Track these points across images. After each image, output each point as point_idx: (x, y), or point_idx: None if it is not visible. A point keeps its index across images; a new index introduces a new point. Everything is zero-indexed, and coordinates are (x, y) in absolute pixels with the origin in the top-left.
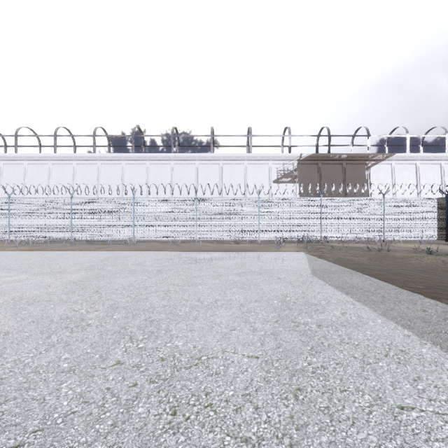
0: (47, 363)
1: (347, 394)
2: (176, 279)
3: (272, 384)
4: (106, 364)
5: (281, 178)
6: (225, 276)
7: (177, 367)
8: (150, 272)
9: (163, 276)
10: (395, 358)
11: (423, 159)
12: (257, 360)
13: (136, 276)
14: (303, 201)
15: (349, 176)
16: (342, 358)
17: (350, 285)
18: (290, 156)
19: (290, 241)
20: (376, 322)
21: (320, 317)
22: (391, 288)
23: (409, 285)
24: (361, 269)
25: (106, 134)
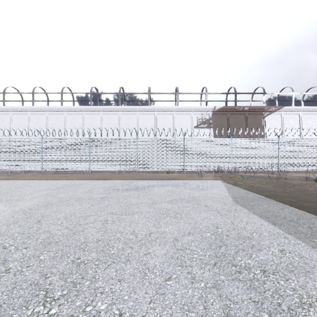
0: None
1: None
2: (115, 207)
3: None
4: None
5: (200, 125)
6: (158, 203)
7: None
8: (95, 200)
9: (105, 203)
10: None
11: (305, 111)
12: None
13: (81, 203)
14: (218, 141)
15: (250, 123)
16: None
17: (272, 214)
18: (206, 108)
19: (207, 171)
20: None
21: (260, 257)
22: (311, 217)
23: None
24: (273, 196)
25: (71, 92)
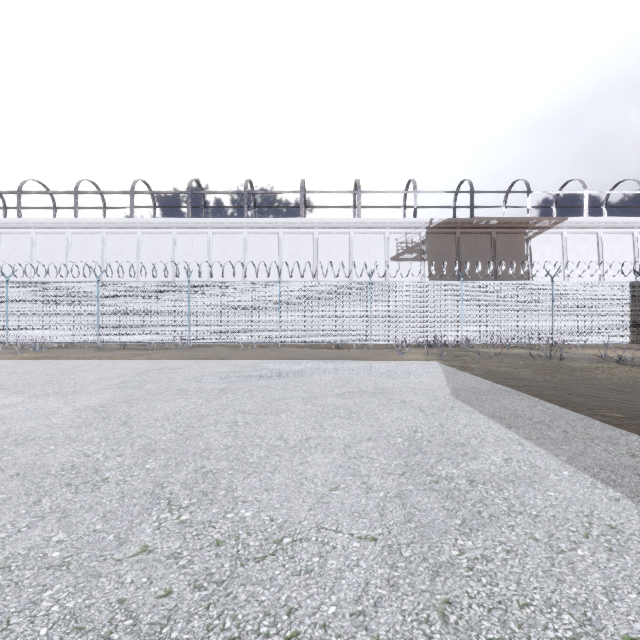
0: (27, 551)
1: (532, 612)
2: (247, 403)
3: (402, 592)
4: (123, 552)
5: (402, 254)
6: (321, 398)
7: (241, 557)
8: (209, 392)
9: (228, 398)
10: (602, 540)
11: (608, 227)
12: (374, 545)
13: (188, 398)
14: (435, 286)
15: (501, 250)
16: (515, 541)
17: (512, 414)
18: (415, 222)
19: (416, 345)
20: (562, 475)
21: (472, 466)
22: (575, 418)
23: (602, 413)
24: (525, 388)
25: (150, 190)
